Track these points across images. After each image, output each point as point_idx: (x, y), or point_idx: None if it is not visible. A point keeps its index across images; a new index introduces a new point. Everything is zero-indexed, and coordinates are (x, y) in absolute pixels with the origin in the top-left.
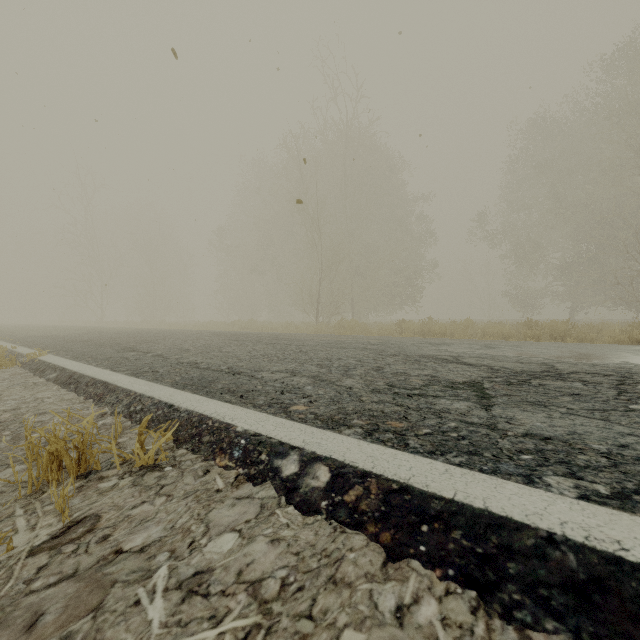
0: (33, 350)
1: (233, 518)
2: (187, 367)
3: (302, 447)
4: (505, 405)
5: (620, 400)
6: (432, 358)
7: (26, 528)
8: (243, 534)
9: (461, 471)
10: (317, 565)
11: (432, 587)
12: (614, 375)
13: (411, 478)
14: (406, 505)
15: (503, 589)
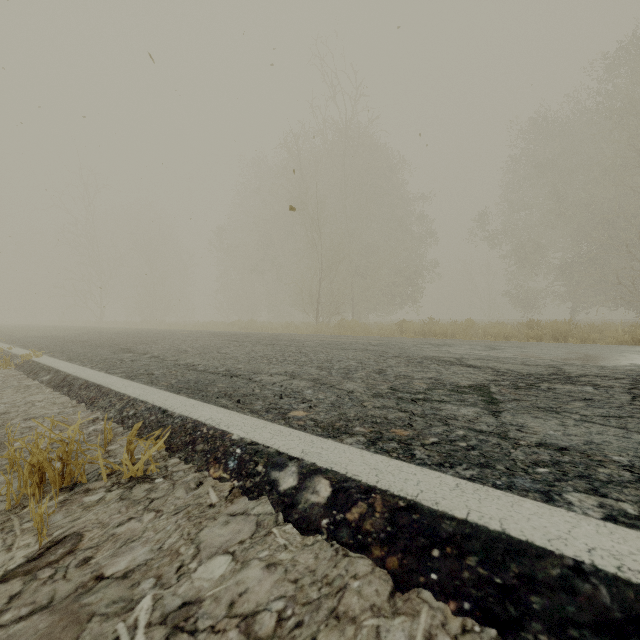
0: (29, 351)
1: (226, 538)
2: (184, 369)
3: (301, 458)
4: (515, 411)
5: (635, 406)
6: (435, 360)
7: (1, 549)
8: (236, 557)
9: (473, 486)
10: (317, 595)
11: (446, 623)
12: (625, 378)
13: (419, 494)
14: (414, 526)
15: (527, 628)
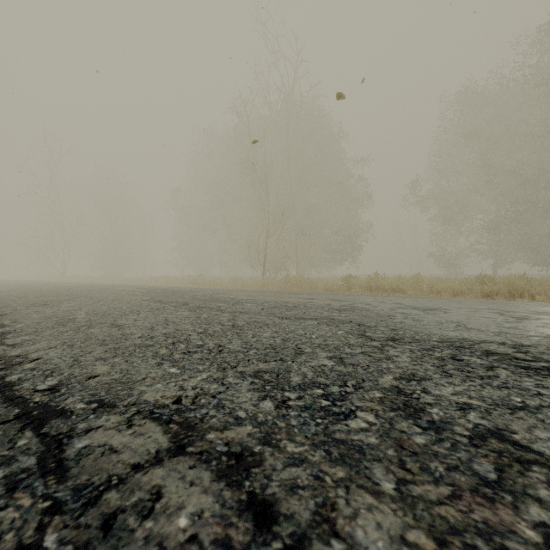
0: None
1: None
2: None
3: None
4: None
5: None
6: (479, 352)
7: None
8: None
9: None
10: None
11: None
12: None
13: None
14: None
15: None
